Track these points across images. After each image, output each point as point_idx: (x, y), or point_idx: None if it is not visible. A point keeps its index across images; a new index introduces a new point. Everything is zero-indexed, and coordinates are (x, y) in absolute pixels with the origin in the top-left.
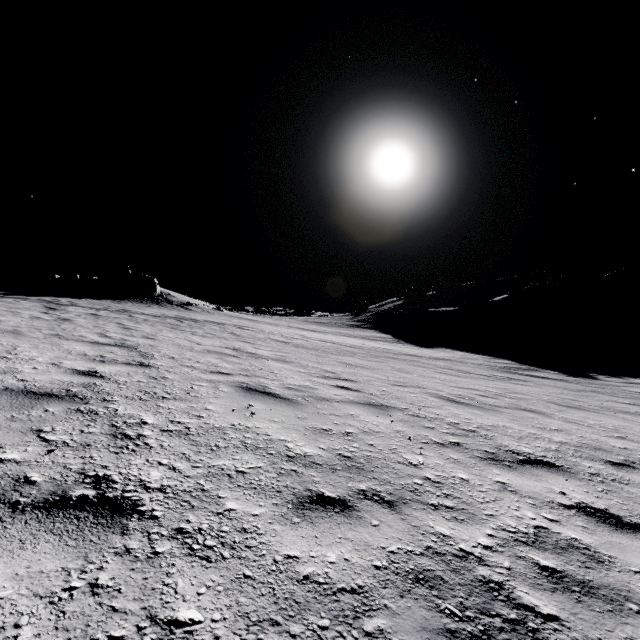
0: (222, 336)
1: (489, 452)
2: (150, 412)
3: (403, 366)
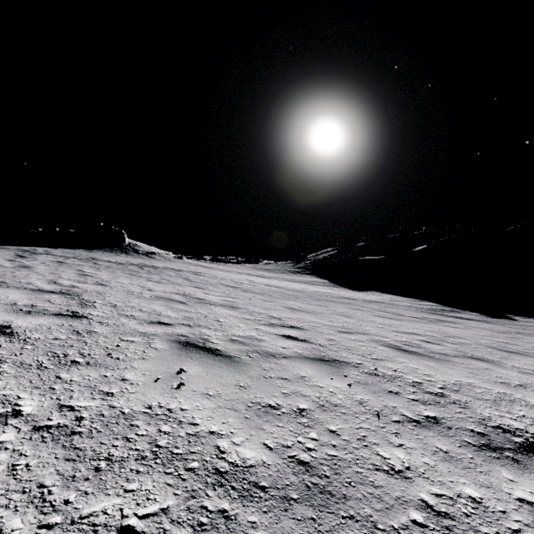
0: (176, 282)
1: (477, 433)
2: (38, 390)
3: (343, 310)
